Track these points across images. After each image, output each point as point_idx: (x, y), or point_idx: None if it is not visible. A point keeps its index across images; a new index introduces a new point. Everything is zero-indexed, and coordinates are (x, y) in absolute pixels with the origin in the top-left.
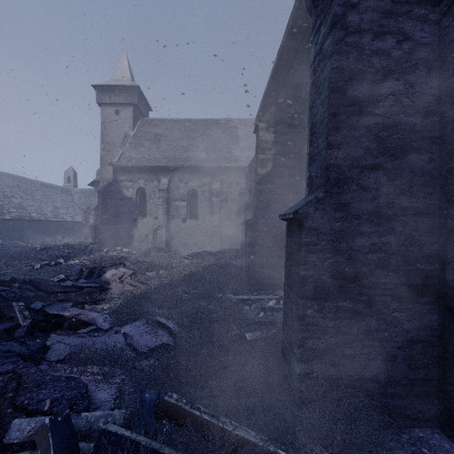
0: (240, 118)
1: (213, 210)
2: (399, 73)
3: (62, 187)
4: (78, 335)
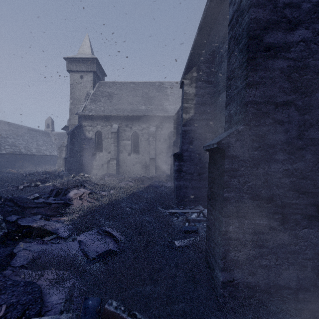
0: (169, 81)
1: (150, 147)
2: (308, 23)
3: (43, 131)
4: (42, 243)
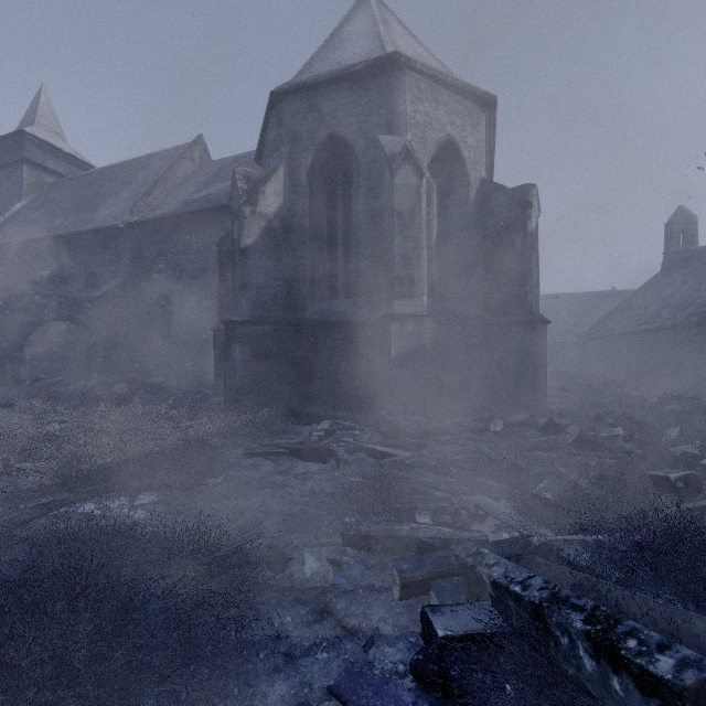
0: None
1: None
2: None
3: None
4: None
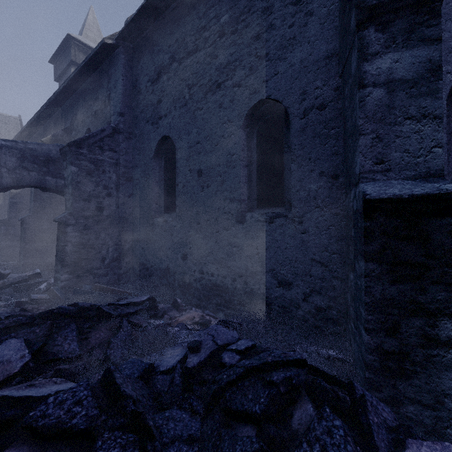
0: None
1: None
2: None
3: None
4: None
